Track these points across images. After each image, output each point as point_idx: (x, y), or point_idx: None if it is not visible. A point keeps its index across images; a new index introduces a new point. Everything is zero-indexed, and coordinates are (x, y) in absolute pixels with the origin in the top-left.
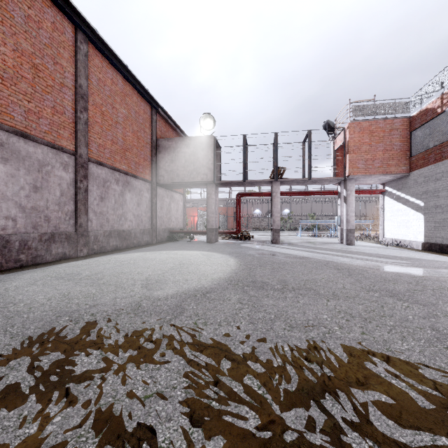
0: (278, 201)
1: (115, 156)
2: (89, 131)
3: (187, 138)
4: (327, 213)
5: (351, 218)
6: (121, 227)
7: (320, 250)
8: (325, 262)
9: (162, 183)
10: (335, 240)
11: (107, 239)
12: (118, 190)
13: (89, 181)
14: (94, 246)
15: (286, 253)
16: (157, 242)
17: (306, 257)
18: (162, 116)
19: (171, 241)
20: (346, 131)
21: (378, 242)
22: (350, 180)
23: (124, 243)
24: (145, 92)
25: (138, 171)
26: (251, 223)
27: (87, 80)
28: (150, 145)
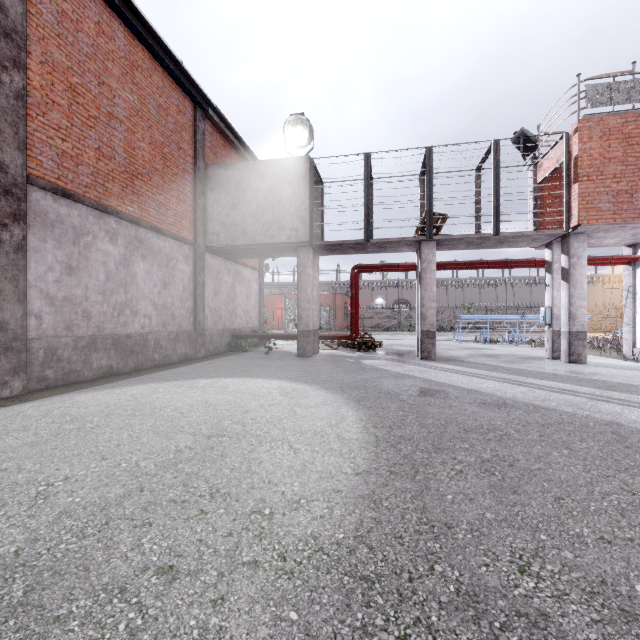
0: (433, 278)
1: (108, 184)
2: (31, 118)
3: (262, 162)
4: (487, 303)
5: (579, 311)
6: (123, 329)
7: (536, 380)
8: (604, 427)
9: (216, 246)
10: (530, 351)
11: (84, 355)
12: (115, 254)
13: (33, 229)
14: (45, 371)
15: (468, 387)
16: (208, 355)
17: (533, 406)
18: (216, 126)
19: (235, 353)
20: (570, 138)
21: (618, 356)
22: (576, 237)
23: (131, 361)
24: (178, 68)
25: (164, 220)
26: (370, 319)
27: (24, 2)
28: (191, 176)
